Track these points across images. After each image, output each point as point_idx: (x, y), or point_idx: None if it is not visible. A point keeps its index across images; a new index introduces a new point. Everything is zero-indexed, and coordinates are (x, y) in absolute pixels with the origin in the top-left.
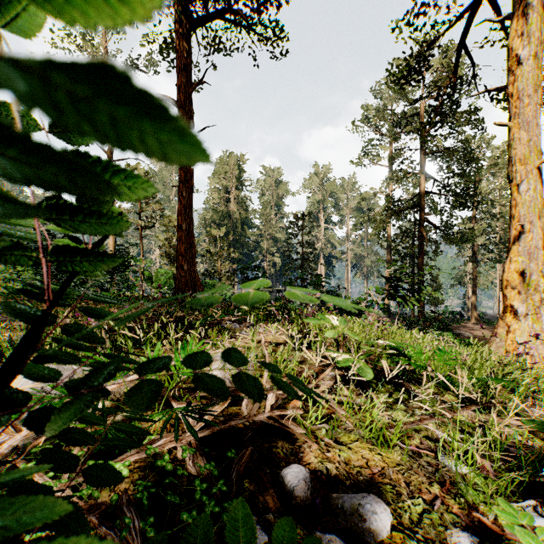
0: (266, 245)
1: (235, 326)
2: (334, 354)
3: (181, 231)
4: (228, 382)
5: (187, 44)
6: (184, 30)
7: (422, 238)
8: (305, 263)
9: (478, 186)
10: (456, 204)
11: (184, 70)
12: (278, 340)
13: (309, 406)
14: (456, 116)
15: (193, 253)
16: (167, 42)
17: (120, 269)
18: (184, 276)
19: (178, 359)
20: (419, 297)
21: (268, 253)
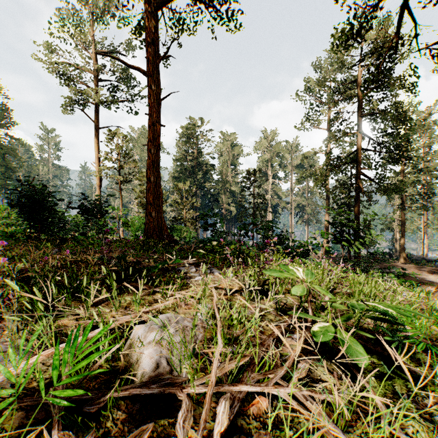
0: (223, 196)
1: (192, 270)
2: (310, 325)
3: (150, 183)
4: (164, 363)
5: (155, 22)
6: (152, 9)
7: (358, 189)
8: (256, 211)
9: (409, 143)
10: (388, 159)
11: (152, 44)
12: (233, 286)
13: (279, 408)
14: (389, 82)
15: (160, 202)
16: (139, 23)
17: (98, 215)
18: (152, 222)
19: (53, 366)
20: (363, 241)
21: (225, 203)
